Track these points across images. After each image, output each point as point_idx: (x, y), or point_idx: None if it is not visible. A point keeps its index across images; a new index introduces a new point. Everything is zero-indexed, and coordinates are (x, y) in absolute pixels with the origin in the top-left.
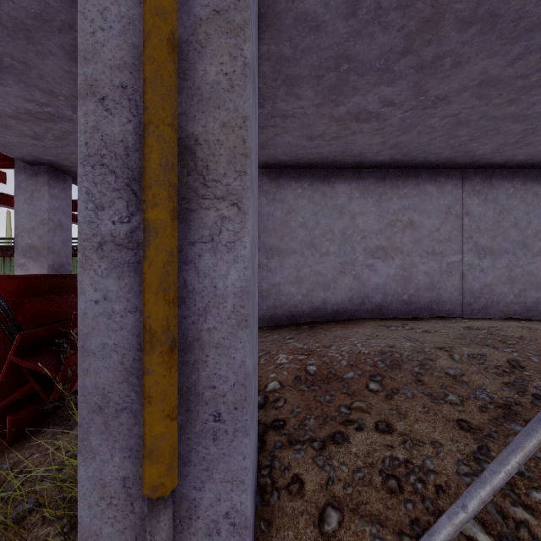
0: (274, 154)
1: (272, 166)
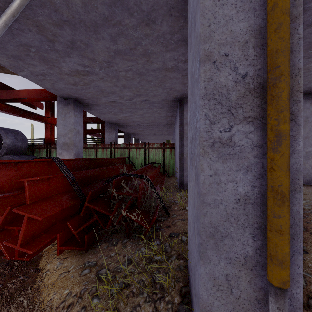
0: None
1: None
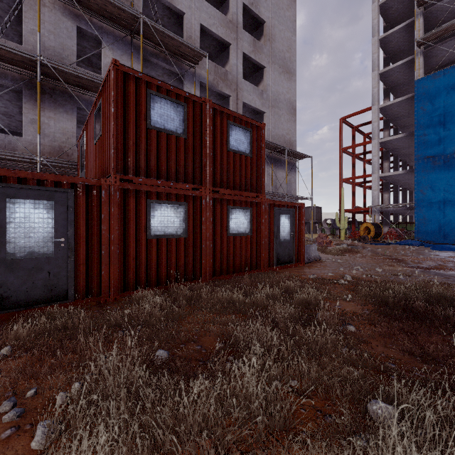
0: None
1: None
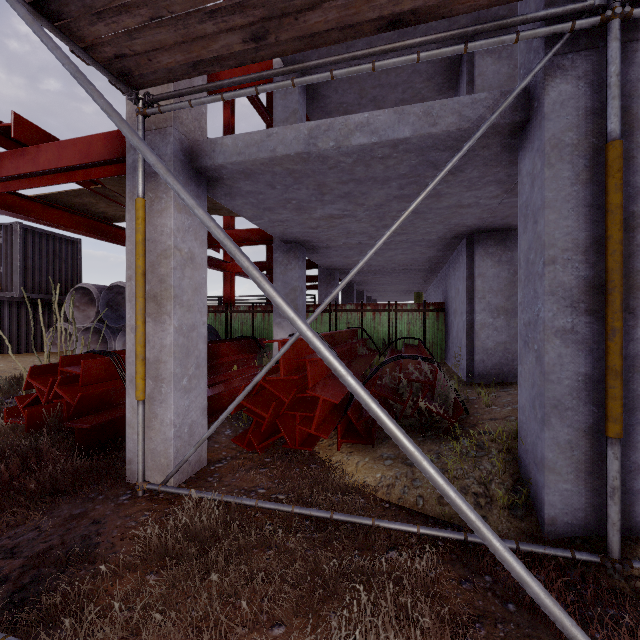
0: (509, 222)
1: (500, 230)
